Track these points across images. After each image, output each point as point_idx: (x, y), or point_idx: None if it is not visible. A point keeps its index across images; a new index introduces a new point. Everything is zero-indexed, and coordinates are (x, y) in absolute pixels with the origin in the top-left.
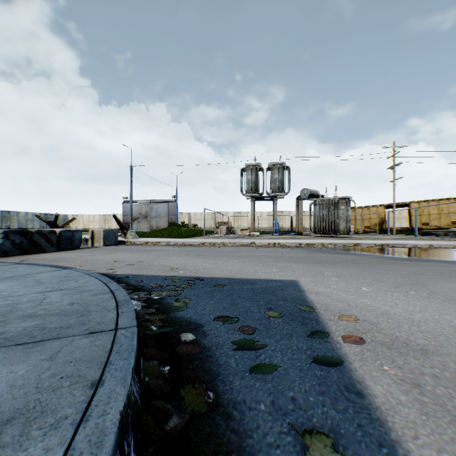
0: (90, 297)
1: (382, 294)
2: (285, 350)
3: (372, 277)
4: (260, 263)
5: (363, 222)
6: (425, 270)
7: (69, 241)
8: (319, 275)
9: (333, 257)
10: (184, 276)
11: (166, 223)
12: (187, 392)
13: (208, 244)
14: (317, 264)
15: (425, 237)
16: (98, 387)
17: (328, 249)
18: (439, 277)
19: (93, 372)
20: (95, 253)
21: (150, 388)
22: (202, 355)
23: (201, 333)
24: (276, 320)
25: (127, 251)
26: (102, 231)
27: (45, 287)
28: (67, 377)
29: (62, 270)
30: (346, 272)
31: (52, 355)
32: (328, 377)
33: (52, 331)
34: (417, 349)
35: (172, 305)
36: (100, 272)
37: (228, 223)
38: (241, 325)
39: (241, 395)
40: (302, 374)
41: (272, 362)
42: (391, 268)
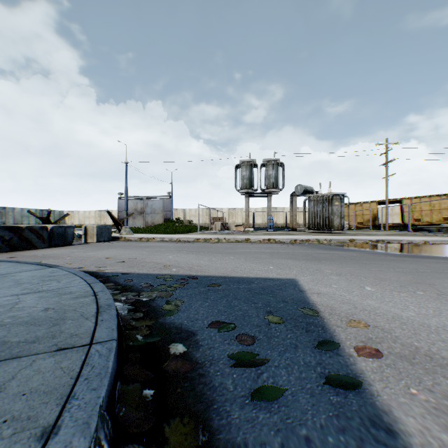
0: (69, 301)
1: (389, 295)
2: (291, 366)
3: (374, 275)
4: (256, 260)
5: (356, 218)
6: (427, 267)
7: (61, 238)
8: (318, 273)
9: (330, 253)
10: (177, 275)
11: (161, 219)
12: (173, 431)
13: (202, 240)
14: (314, 261)
15: (418, 233)
16: (50, 438)
17: (324, 245)
18: (443, 275)
19: (49, 411)
20: (87, 249)
21: (126, 426)
22: (194, 374)
23: (193, 344)
24: (278, 327)
25: (120, 247)
26: (96, 227)
27: (22, 288)
28: (12, 420)
29: (46, 268)
30: (346, 270)
31: (2, 383)
32: (346, 406)
33: (13, 347)
34: (443, 364)
35: (162, 308)
36: (88, 270)
37: (222, 219)
38: (239, 333)
39: (241, 434)
40: (314, 401)
41: (277, 383)
42: (391, 266)
